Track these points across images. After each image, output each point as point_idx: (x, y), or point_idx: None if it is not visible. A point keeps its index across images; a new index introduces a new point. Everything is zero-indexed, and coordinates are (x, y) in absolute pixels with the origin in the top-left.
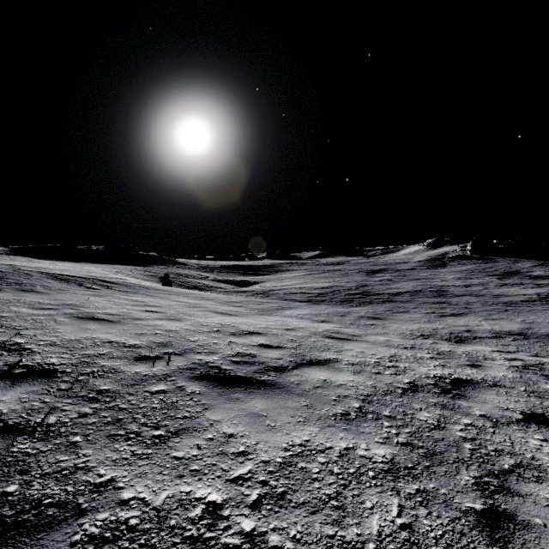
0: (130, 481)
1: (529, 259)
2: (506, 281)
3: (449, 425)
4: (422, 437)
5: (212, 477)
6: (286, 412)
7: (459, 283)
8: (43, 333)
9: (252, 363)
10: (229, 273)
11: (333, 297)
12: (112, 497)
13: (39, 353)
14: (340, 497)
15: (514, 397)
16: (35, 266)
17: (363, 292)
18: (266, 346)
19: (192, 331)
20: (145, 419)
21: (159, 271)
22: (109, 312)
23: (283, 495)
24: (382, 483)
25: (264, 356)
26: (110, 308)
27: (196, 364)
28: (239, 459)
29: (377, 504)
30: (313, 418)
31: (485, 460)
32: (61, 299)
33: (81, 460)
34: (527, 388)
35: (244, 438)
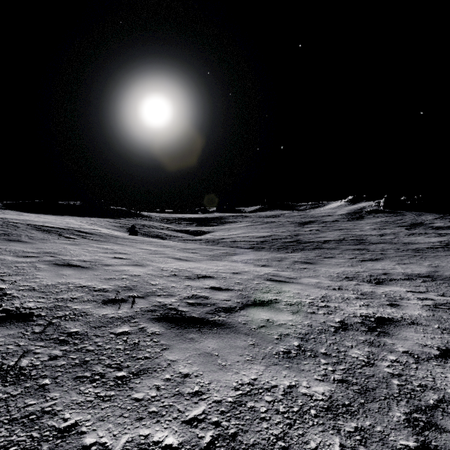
0: (93, 425)
1: (431, 213)
2: (413, 231)
3: (378, 362)
4: (355, 374)
5: (169, 419)
6: (235, 351)
7: (375, 233)
8: (23, 279)
9: (205, 304)
10: (185, 224)
11: (271, 244)
12: (75, 443)
13: (18, 298)
14: (287, 437)
15: (430, 334)
16: (22, 219)
17: (296, 241)
18: (216, 289)
19: (154, 276)
20: (109, 360)
21: (127, 223)
22: (83, 259)
23: (234, 436)
24: (323, 421)
25: (215, 298)
26: (84, 255)
27: (156, 307)
28: (194, 399)
29: (321, 444)
30: (259, 356)
31: (412, 395)
32: (42, 248)
33: (48, 403)
34: (440, 325)
35: (199, 378)
